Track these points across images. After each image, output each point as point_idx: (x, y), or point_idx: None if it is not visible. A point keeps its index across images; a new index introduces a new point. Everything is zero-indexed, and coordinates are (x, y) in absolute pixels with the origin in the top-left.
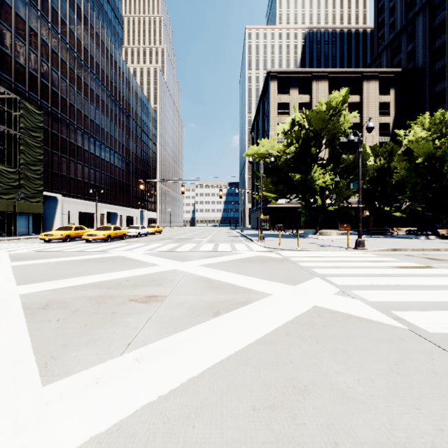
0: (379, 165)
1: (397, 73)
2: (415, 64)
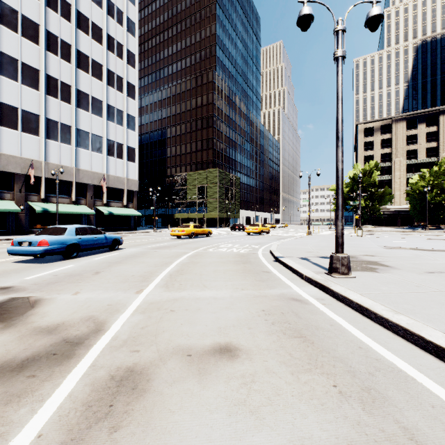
0: (411, 190)
1: None
2: None
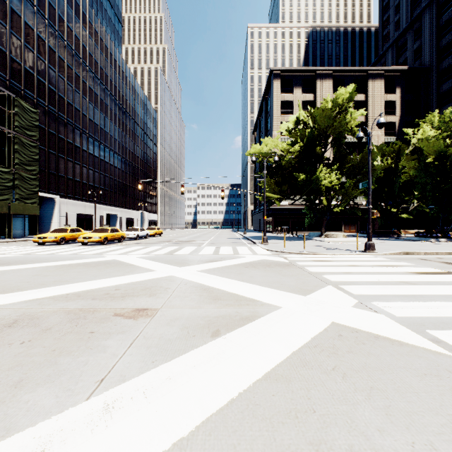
0: (386, 165)
1: (403, 71)
2: (421, 62)
